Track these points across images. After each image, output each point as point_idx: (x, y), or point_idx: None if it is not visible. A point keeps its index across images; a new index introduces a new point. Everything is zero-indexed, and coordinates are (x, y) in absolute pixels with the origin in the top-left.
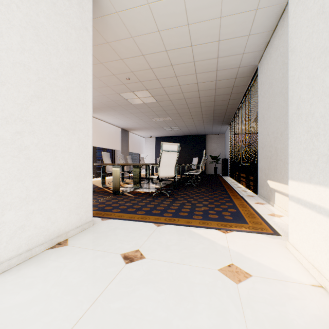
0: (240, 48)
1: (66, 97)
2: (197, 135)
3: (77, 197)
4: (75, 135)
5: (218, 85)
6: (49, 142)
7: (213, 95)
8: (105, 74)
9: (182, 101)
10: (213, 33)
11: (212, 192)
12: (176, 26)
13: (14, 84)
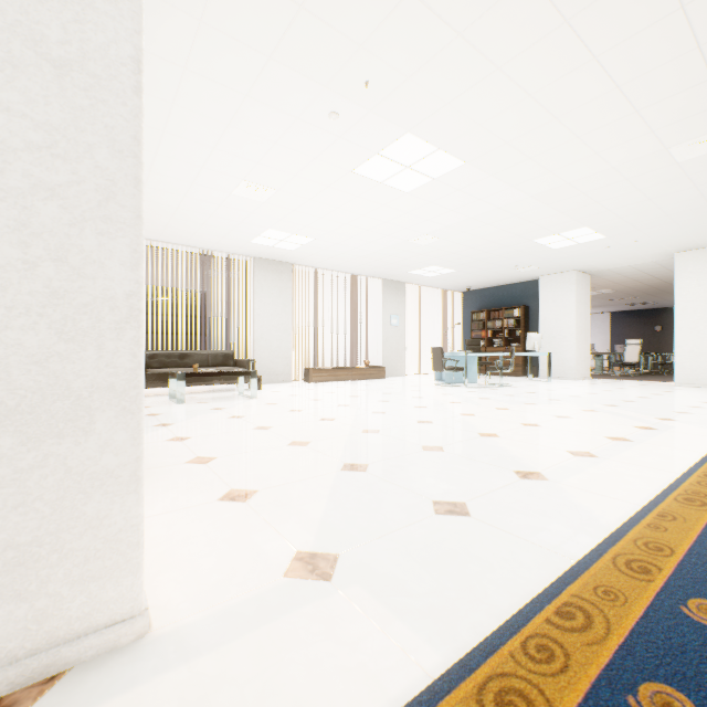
0: None
1: (585, 330)
2: None
3: (586, 366)
4: (586, 343)
5: None
6: (582, 346)
7: None
8: None
9: (650, 289)
10: (666, 272)
11: None
12: (636, 274)
13: (578, 332)
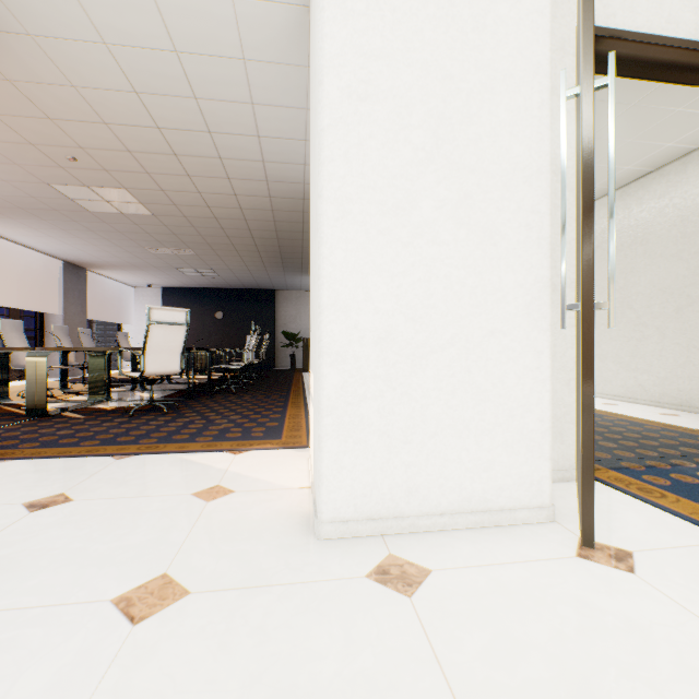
0: (299, 156)
1: None
2: (257, 291)
3: None
4: None
5: (277, 205)
6: None
7: (271, 221)
8: (4, 137)
9: (211, 222)
10: (245, 123)
11: (262, 399)
12: (172, 95)
13: None
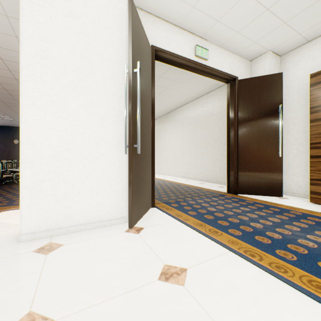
0: None
1: None
2: None
3: None
4: None
5: None
6: None
7: None
8: None
9: (3, 91)
10: (14, 45)
11: None
12: None
13: None
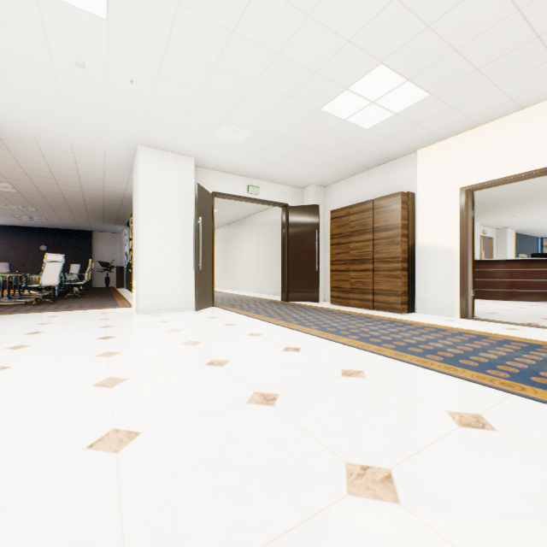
0: (123, 187)
1: None
2: (78, 231)
3: None
4: None
5: (107, 198)
6: None
7: (101, 202)
8: None
9: (60, 199)
10: (99, 177)
11: (100, 299)
12: (66, 168)
13: None
